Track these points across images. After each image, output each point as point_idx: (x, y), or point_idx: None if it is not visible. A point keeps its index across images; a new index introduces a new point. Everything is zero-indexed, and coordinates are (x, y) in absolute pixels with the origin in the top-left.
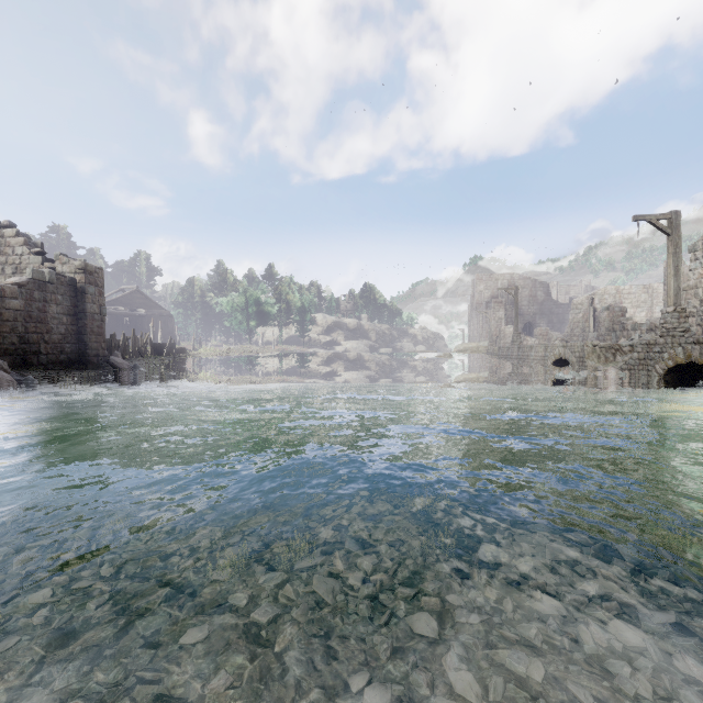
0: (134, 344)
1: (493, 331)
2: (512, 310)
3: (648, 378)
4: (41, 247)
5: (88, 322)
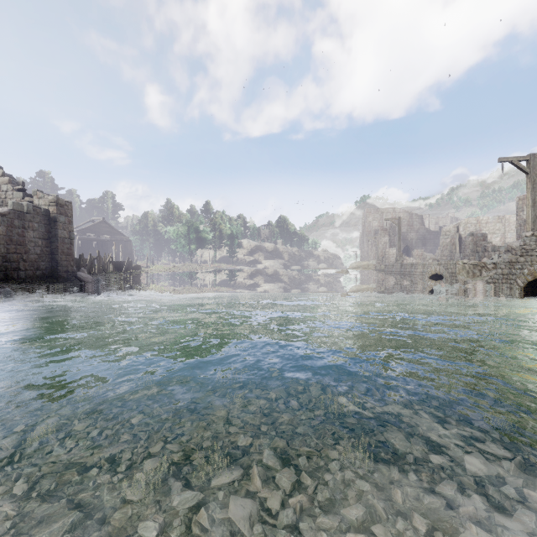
0: (99, 262)
1: (380, 252)
2: (394, 236)
3: (510, 290)
4: (22, 185)
5: (59, 245)
